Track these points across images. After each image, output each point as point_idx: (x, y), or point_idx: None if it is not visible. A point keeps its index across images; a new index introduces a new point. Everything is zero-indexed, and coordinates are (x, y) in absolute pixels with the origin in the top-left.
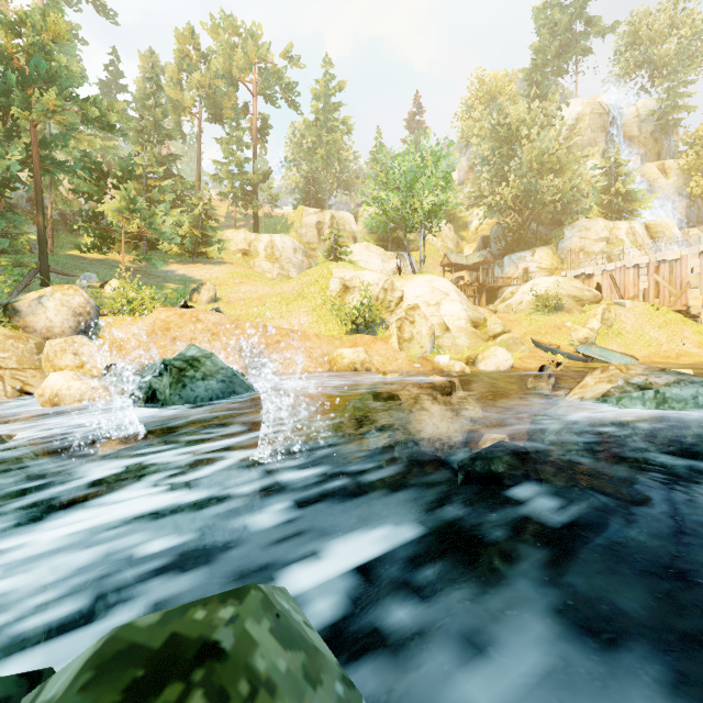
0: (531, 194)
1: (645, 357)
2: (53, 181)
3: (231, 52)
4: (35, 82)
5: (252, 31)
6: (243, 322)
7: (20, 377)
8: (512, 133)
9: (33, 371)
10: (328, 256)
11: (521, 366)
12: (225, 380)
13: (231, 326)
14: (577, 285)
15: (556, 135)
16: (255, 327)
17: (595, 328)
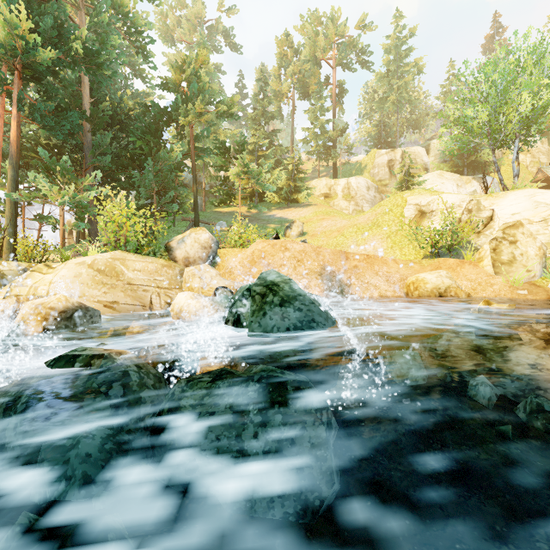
0: None
1: None
2: (205, 165)
3: (315, 38)
4: (192, 99)
5: (331, 16)
6: (323, 249)
7: (169, 294)
8: None
9: (177, 290)
10: (400, 188)
11: None
12: (302, 308)
13: (313, 253)
14: None
15: None
16: (334, 254)
17: None
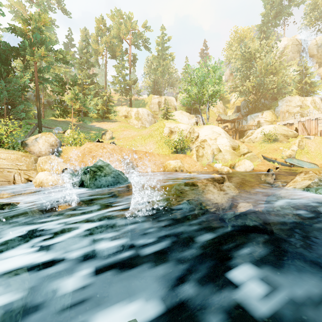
0: (261, 85)
1: (321, 164)
2: (44, 87)
3: (119, 26)
4: (36, 44)
5: (129, 16)
6: (124, 148)
7: (27, 173)
8: (251, 56)
9: (33, 171)
10: (163, 117)
11: (257, 169)
12: (115, 176)
13: (118, 150)
14: (285, 128)
15: (274, 56)
16: (129, 151)
17: (295, 150)
